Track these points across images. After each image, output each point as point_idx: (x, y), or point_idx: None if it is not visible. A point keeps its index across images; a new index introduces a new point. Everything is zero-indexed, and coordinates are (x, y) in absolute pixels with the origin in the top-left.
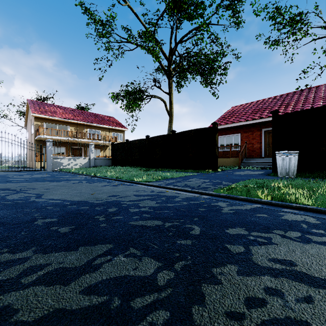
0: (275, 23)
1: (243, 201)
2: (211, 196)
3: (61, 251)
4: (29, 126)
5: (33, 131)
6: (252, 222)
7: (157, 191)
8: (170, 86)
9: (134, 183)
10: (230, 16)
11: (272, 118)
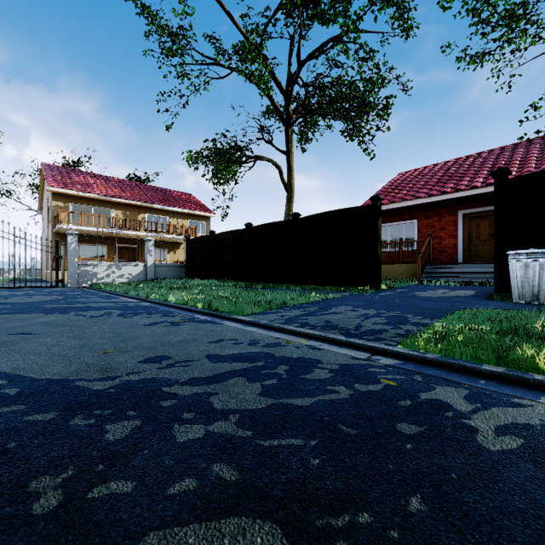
0: (478, 22)
1: (498, 381)
2: (400, 359)
3: None
4: (45, 209)
5: (50, 217)
6: None
7: (264, 342)
8: (288, 140)
9: (218, 317)
10: (393, 17)
11: (495, 185)
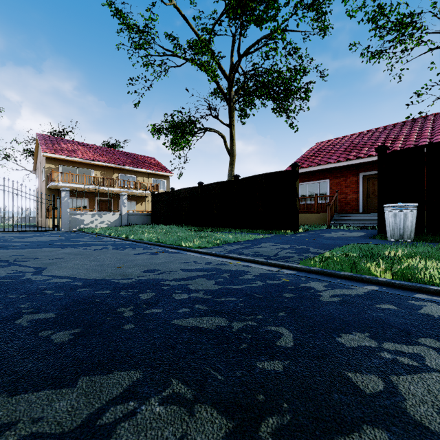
0: (377, 28)
1: (347, 280)
2: (297, 271)
3: (44, 389)
4: (39, 170)
5: (44, 176)
6: (376, 320)
7: (215, 263)
8: (231, 116)
9: (182, 250)
10: (313, 20)
11: (378, 157)
